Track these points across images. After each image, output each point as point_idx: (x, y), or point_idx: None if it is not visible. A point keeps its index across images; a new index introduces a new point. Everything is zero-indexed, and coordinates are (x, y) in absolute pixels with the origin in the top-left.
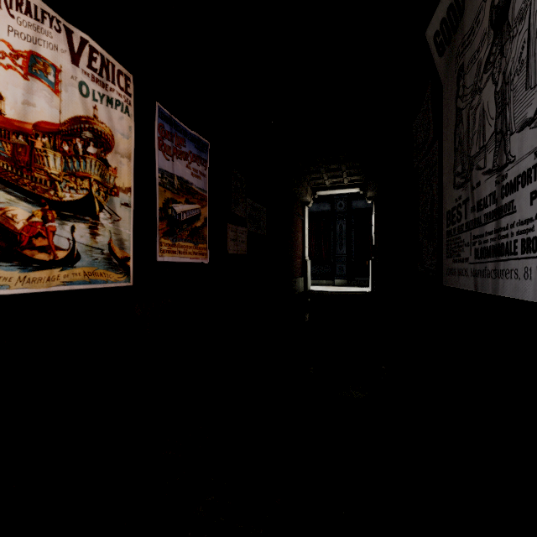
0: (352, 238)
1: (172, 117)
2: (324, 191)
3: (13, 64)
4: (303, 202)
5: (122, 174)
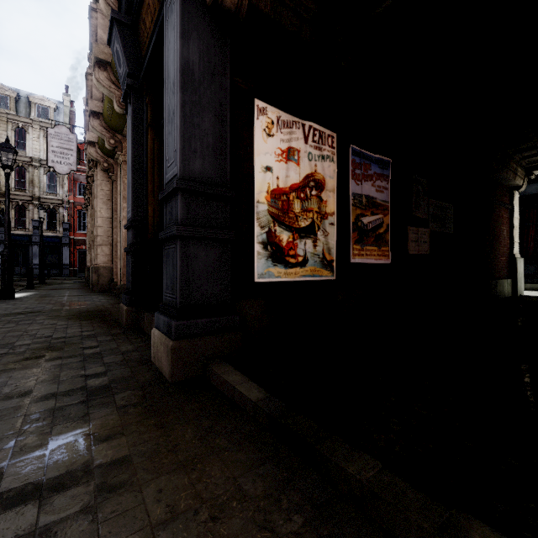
0: None
1: (361, 151)
2: None
3: (282, 158)
4: (510, 187)
5: (329, 204)
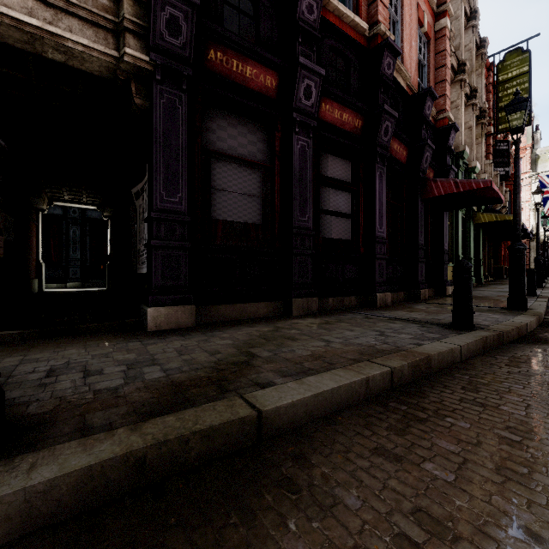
0: (87, 244)
1: None
2: (62, 203)
3: None
4: (37, 208)
5: None
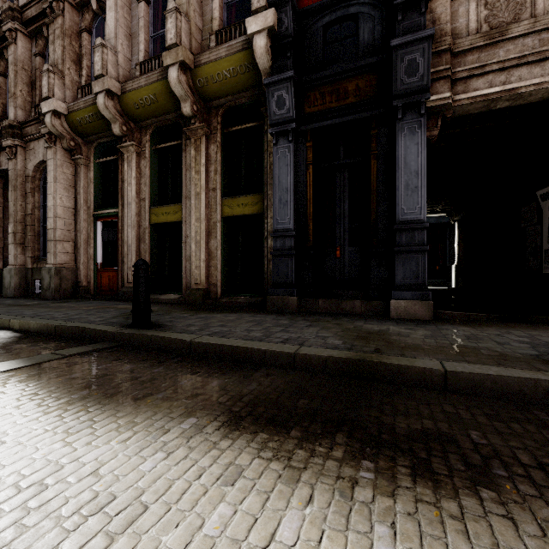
0: None
1: None
2: None
3: None
4: None
5: None
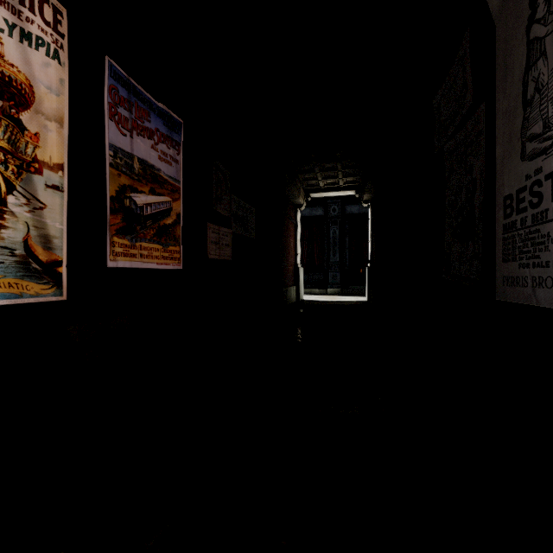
0: (346, 245)
1: (130, 81)
2: (317, 193)
3: None
4: (295, 205)
5: (47, 144)
